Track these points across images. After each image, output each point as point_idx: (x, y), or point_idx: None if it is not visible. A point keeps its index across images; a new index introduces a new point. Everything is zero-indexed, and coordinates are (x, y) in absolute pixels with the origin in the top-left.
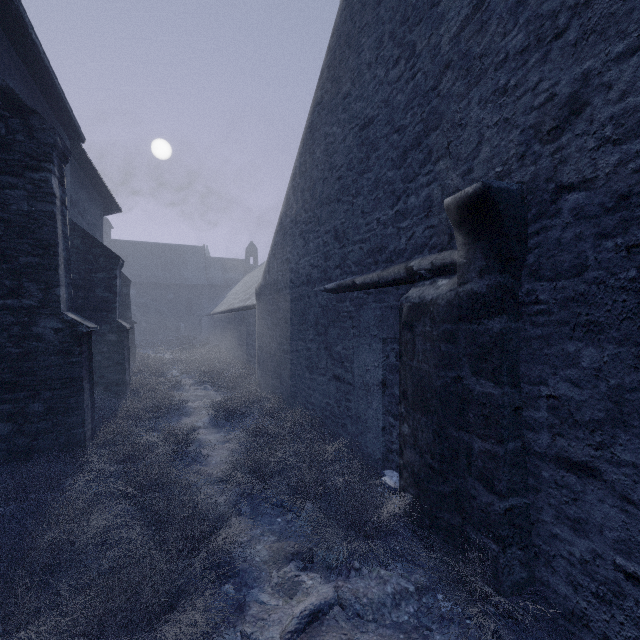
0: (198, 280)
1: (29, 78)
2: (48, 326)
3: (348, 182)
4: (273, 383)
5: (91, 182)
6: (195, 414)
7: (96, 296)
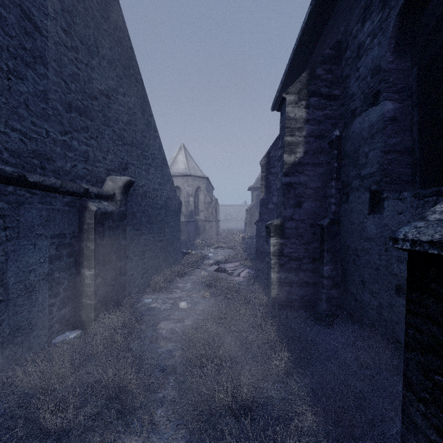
0: None
1: None
2: None
3: None
4: None
5: None
6: None
7: None
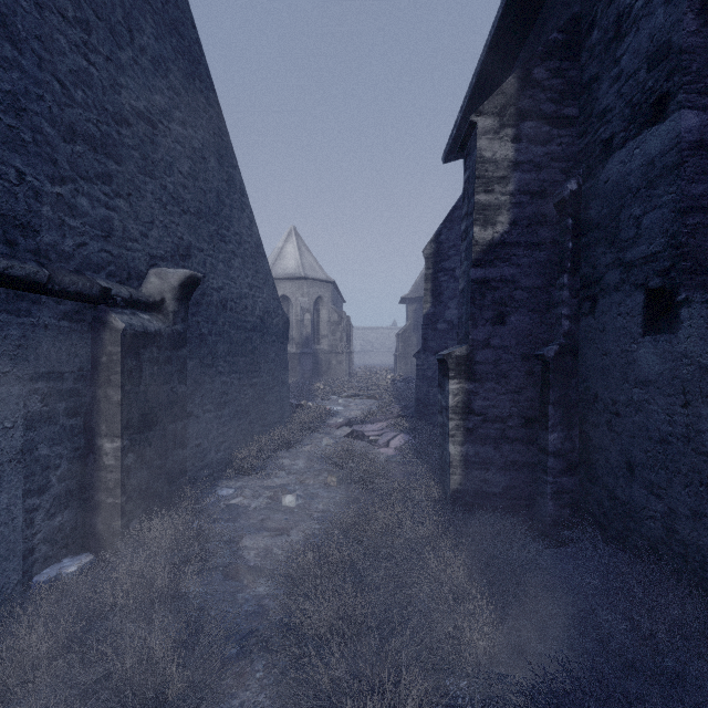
0: None
1: None
2: None
3: None
4: None
5: None
6: None
7: None
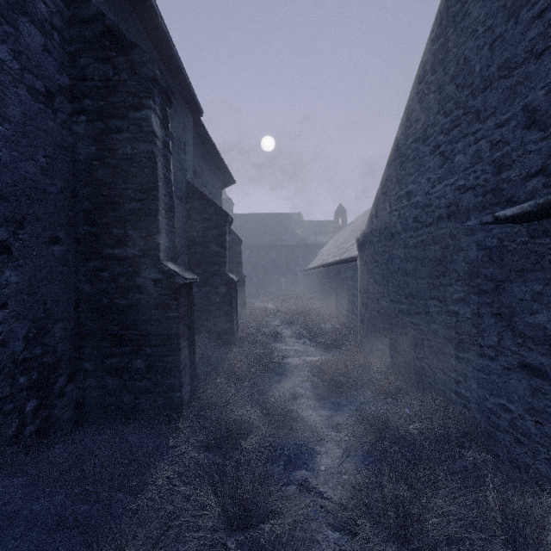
0: (295, 241)
1: (155, 54)
2: (148, 277)
3: None
4: (383, 348)
5: (212, 158)
6: (295, 374)
7: (210, 251)
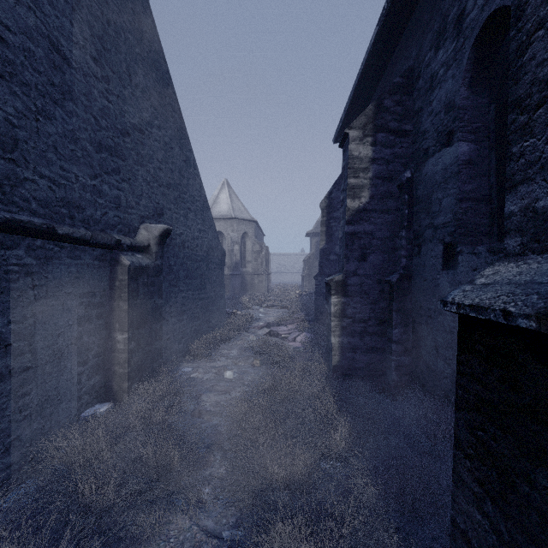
0: None
1: None
2: None
3: (28, 77)
4: None
5: None
6: None
7: None
